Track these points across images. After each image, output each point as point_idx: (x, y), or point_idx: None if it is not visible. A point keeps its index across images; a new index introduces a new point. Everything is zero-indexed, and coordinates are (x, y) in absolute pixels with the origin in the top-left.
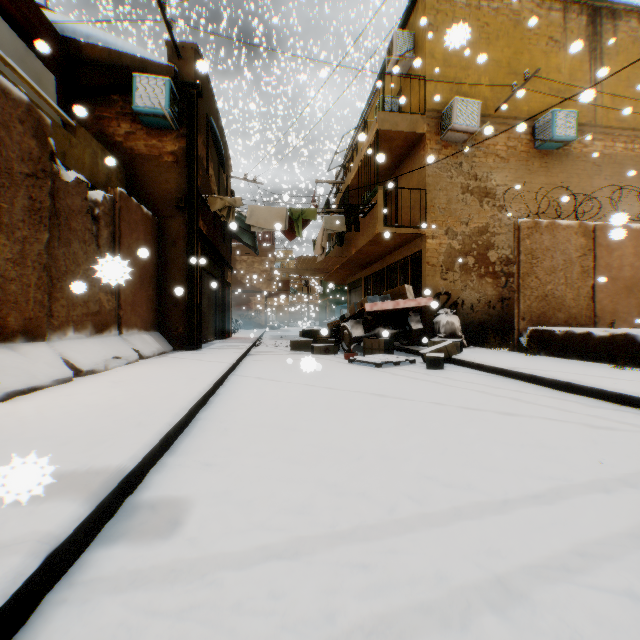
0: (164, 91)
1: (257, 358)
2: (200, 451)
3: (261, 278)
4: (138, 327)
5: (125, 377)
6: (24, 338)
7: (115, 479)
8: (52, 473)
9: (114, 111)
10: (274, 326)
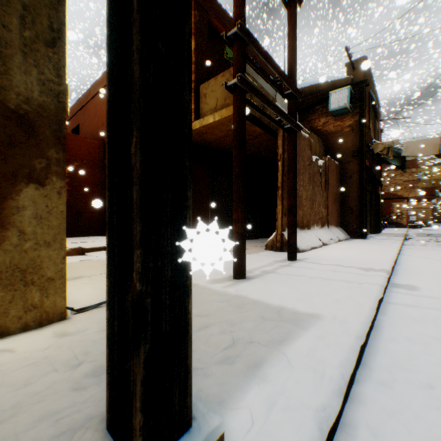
0: (346, 94)
1: (412, 247)
2: (408, 277)
3: (401, 187)
4: (333, 225)
5: (343, 247)
6: (306, 228)
7: (388, 272)
8: (364, 267)
9: (316, 114)
10: (414, 226)
